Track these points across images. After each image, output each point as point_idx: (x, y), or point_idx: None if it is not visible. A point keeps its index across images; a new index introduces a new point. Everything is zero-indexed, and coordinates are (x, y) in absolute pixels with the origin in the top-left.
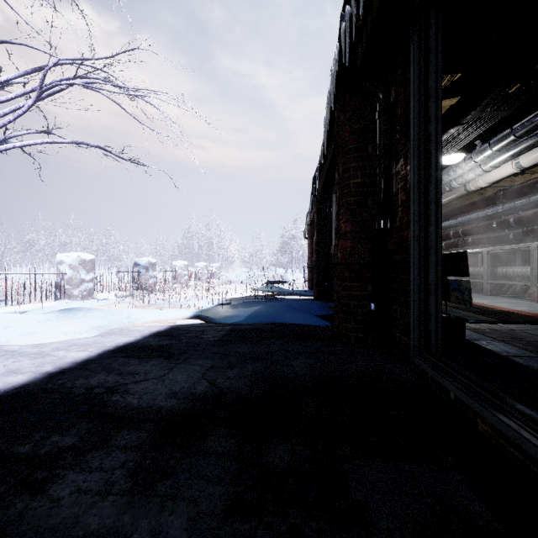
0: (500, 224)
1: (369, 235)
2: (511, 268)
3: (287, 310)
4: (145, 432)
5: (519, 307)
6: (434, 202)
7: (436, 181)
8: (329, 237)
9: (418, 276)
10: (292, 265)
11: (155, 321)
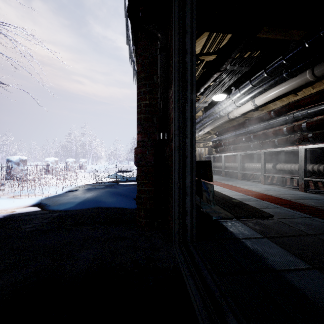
0: (246, 138)
1: (154, 144)
2: (252, 164)
3: (111, 196)
4: None
5: (254, 188)
6: (189, 119)
7: (192, 102)
8: None
9: (178, 180)
10: None
11: None
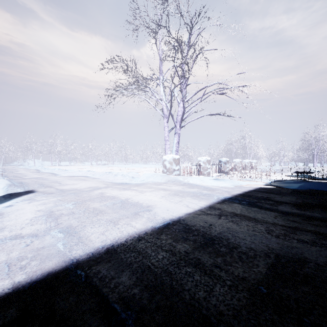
0: None
1: None
2: None
3: (326, 185)
4: (291, 205)
5: None
6: None
7: None
8: None
9: None
10: (313, 160)
11: (249, 185)
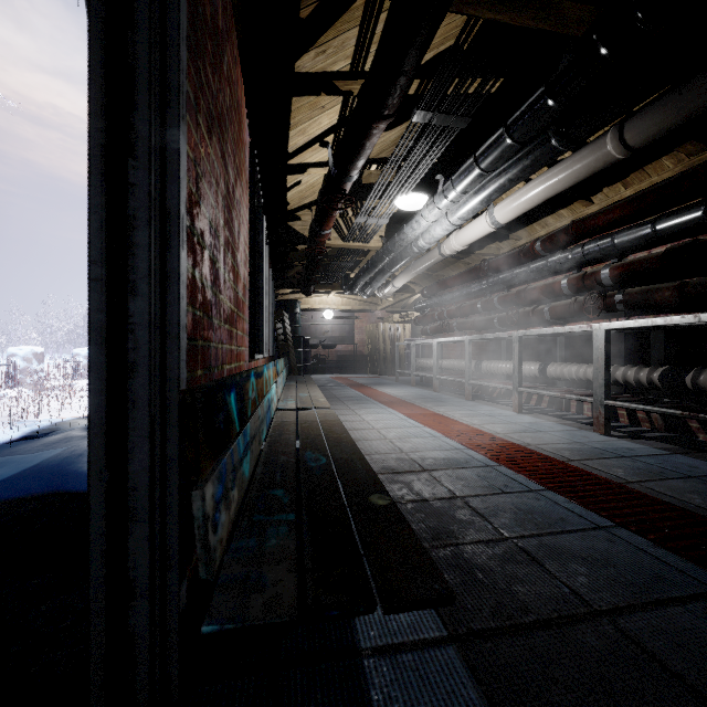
0: (485, 304)
1: None
2: (496, 363)
3: None
4: None
5: (494, 424)
6: (145, 221)
7: (162, 157)
8: None
9: (104, 460)
10: None
11: None
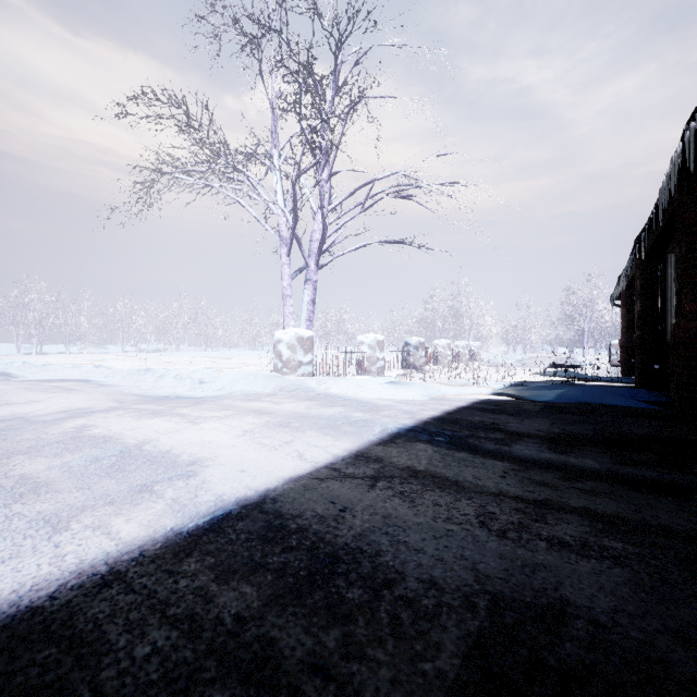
0: None
1: None
2: None
3: (606, 393)
4: (539, 440)
5: None
6: None
7: None
8: (662, 308)
9: None
10: (583, 342)
11: (461, 395)
